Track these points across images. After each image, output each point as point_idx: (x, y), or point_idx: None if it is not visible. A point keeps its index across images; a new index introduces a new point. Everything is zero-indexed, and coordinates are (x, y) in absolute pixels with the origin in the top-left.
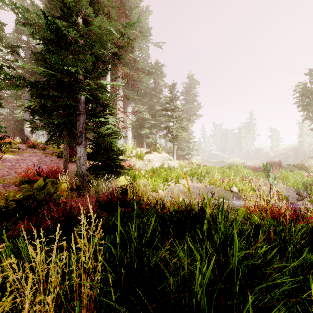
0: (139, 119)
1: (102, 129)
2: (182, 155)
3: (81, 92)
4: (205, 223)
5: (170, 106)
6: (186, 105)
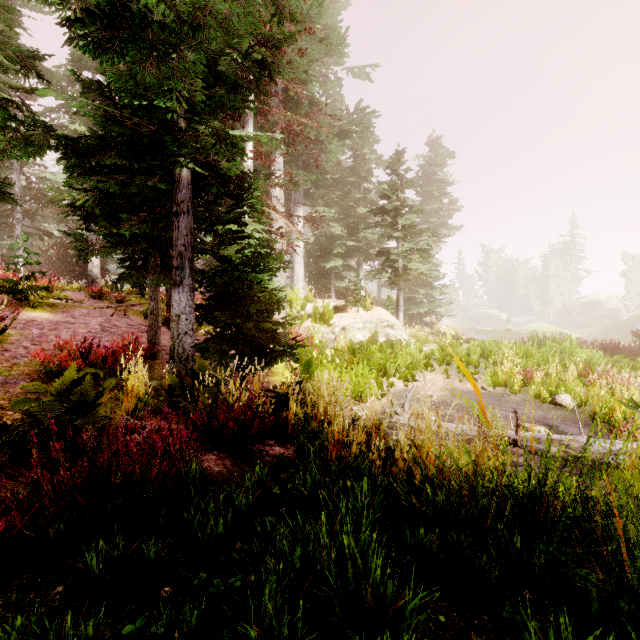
0: (320, 238)
1: (232, 251)
2: (415, 316)
3: (183, 159)
4: None
5: (392, 202)
6: (425, 205)
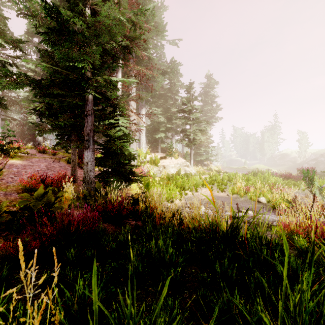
0: (153, 123)
1: (112, 132)
2: (199, 161)
3: (89, 90)
4: None
5: (188, 107)
6: (204, 107)
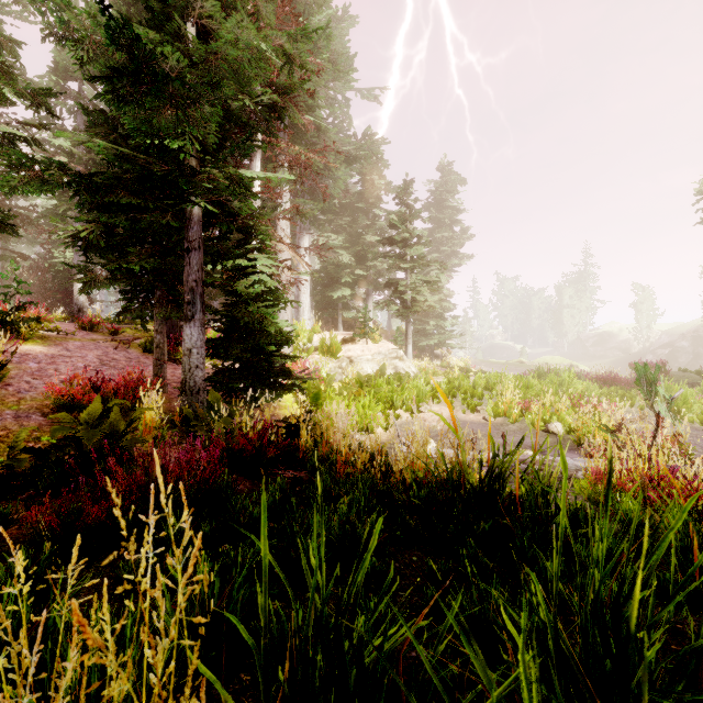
0: (327, 266)
1: (242, 285)
2: (426, 348)
3: (194, 197)
4: (636, 594)
5: (401, 233)
6: (436, 233)
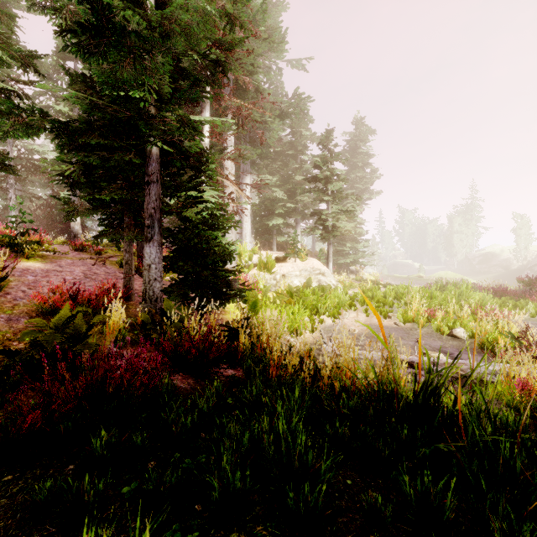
0: (264, 200)
1: (193, 212)
2: (343, 265)
3: (153, 139)
4: None
5: (323, 172)
6: (351, 173)
